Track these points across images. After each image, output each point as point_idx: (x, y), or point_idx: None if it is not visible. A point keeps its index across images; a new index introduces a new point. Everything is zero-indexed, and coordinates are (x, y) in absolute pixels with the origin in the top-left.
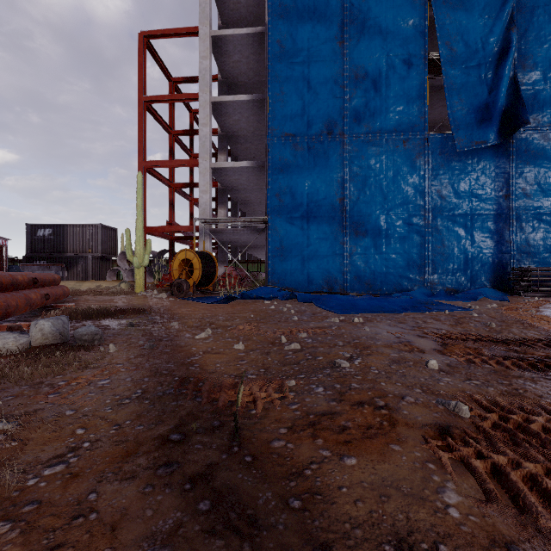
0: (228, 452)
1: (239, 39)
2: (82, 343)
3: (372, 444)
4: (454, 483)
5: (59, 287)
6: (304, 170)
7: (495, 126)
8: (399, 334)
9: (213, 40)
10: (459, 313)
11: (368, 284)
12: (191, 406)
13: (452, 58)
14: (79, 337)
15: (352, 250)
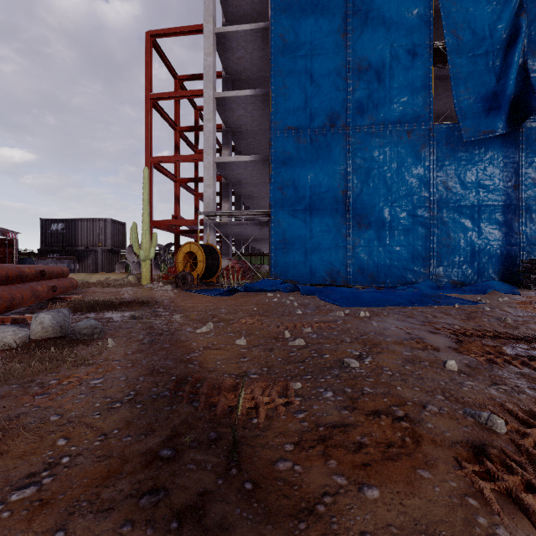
0: (225, 475)
1: (243, 35)
2: (81, 336)
3: (395, 469)
4: (505, 529)
5: (67, 279)
6: (307, 162)
7: (504, 115)
8: (408, 329)
9: (217, 37)
10: (469, 307)
11: (372, 277)
12: (186, 413)
13: (458, 46)
14: (79, 331)
15: (355, 243)
